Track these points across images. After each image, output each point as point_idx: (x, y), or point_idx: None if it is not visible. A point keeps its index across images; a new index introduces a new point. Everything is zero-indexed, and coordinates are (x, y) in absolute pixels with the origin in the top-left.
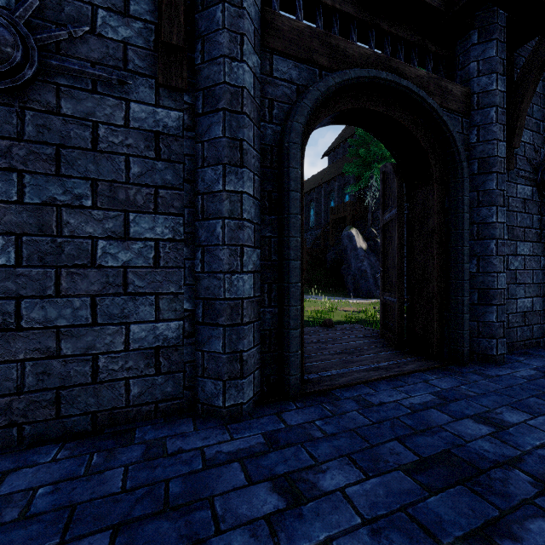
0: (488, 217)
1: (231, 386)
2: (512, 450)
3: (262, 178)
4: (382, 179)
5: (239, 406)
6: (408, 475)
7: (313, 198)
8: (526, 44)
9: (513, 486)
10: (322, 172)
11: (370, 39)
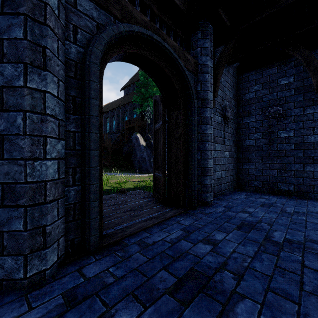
0: (205, 130)
1: (33, 257)
2: (222, 258)
3: (67, 85)
4: (154, 104)
5: (42, 273)
6: (171, 296)
7: (115, 114)
8: (219, 47)
9: (225, 283)
10: (120, 99)
11: (147, 15)
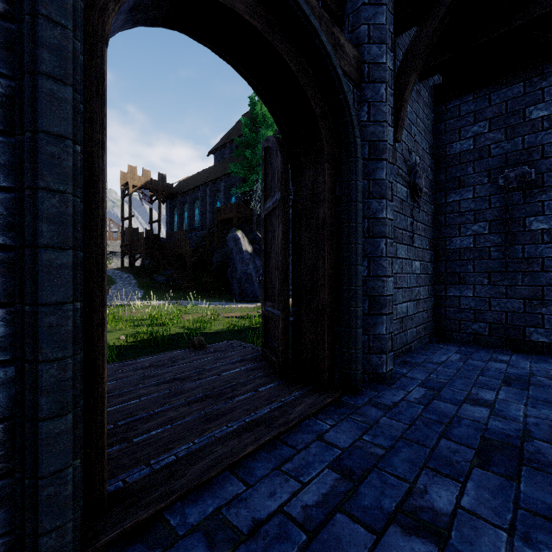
0: (378, 211)
1: None
2: None
3: None
4: (264, 157)
5: None
6: None
7: (198, 197)
8: (403, 39)
9: None
10: (208, 170)
11: None
